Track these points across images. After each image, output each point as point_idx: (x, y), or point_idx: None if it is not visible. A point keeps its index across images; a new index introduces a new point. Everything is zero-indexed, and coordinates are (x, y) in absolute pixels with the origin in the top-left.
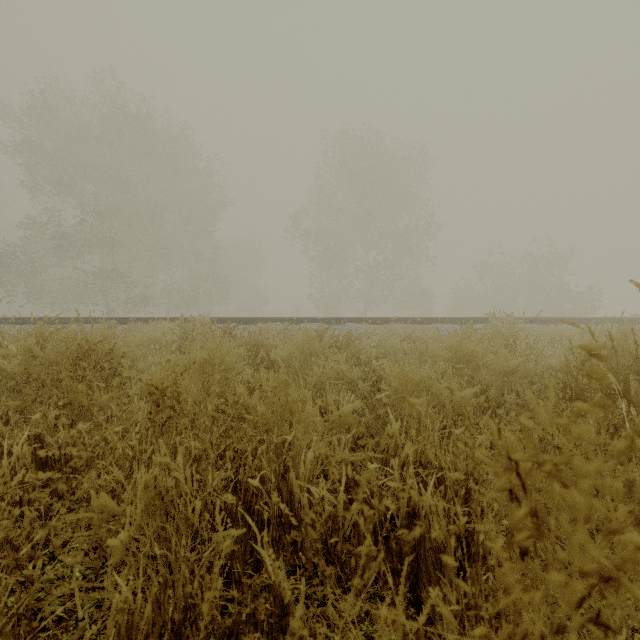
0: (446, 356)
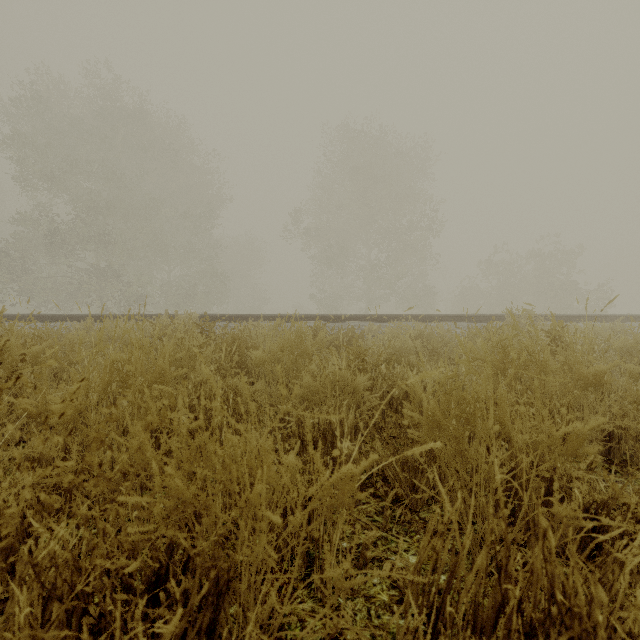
0: (490, 359)
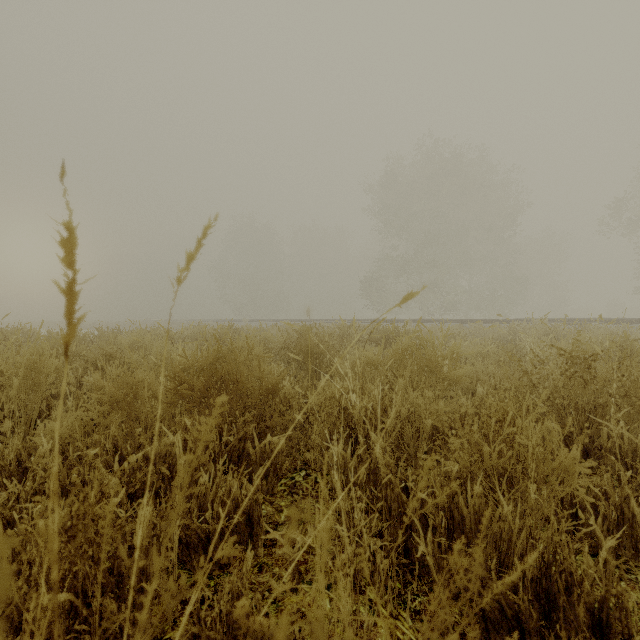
0: None
